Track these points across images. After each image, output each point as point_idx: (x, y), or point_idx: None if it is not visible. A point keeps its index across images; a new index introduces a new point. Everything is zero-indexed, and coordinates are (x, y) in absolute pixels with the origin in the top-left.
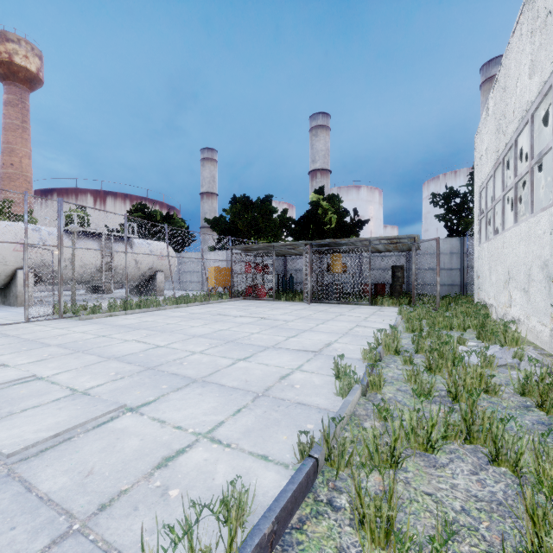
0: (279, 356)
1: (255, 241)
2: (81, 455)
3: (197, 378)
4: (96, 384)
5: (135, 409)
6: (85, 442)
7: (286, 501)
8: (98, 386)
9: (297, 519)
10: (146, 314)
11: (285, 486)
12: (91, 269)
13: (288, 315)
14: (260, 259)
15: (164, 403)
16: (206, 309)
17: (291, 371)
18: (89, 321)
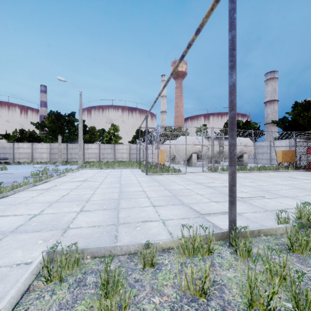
0: None
1: None
2: (259, 202)
3: (288, 196)
4: (248, 191)
5: (267, 198)
6: (257, 201)
7: None
8: (249, 192)
9: None
10: (245, 173)
11: None
12: (215, 152)
13: None
14: None
15: (278, 199)
16: (279, 174)
17: None
18: (223, 174)
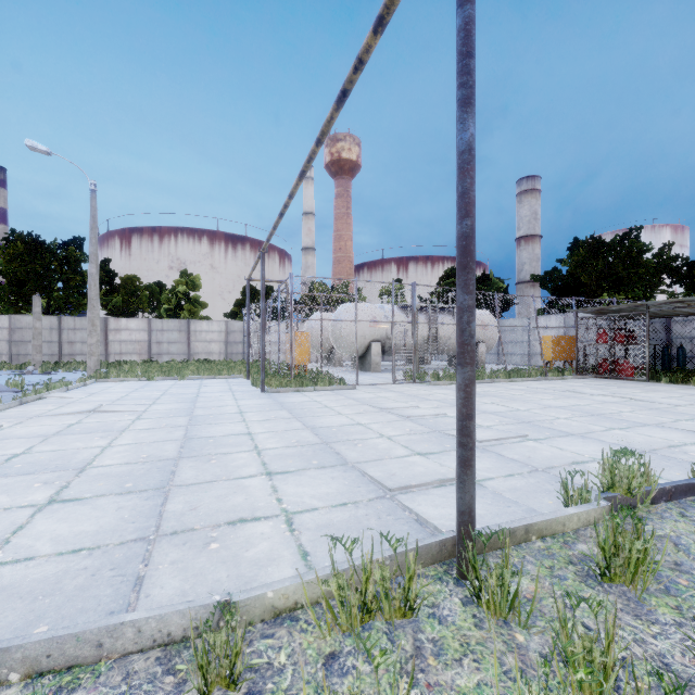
0: (665, 432)
1: (612, 299)
2: (517, 451)
3: (573, 433)
4: (491, 425)
5: (533, 440)
6: (514, 447)
7: (681, 484)
8: (494, 426)
9: (690, 499)
10: (482, 385)
11: (680, 480)
12: (419, 340)
13: (675, 400)
14: (620, 323)
15: (554, 441)
16: (548, 385)
17: (683, 444)
18: (438, 387)
